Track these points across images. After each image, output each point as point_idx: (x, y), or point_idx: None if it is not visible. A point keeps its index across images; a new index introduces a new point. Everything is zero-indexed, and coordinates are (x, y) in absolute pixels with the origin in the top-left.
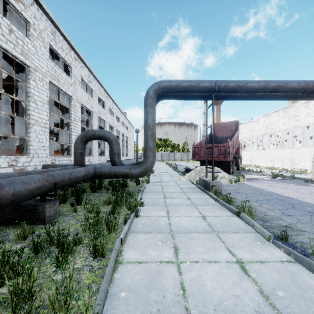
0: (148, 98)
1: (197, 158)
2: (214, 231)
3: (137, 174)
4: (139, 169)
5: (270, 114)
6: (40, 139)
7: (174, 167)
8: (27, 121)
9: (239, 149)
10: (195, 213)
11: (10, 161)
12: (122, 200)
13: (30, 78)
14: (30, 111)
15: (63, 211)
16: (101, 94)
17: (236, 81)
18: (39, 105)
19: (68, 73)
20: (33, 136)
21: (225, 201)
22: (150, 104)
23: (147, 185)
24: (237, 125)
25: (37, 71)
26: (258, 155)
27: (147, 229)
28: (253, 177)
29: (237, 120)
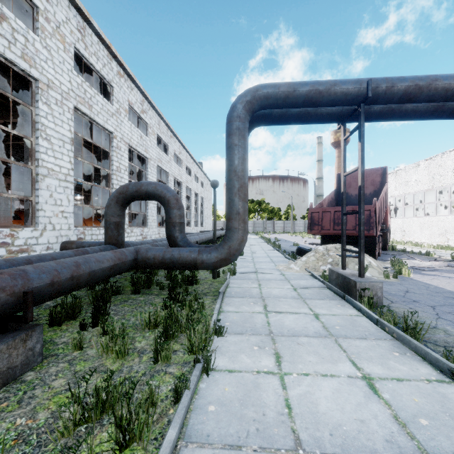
0: (233, 119)
1: (317, 230)
2: (426, 453)
3: (212, 264)
4: (217, 253)
5: (440, 155)
6: (57, 199)
7: (276, 244)
8: (34, 170)
9: (386, 215)
10: (342, 363)
11: (1, 236)
12: (179, 323)
13: (39, 99)
14: (39, 154)
15: (59, 345)
16: (162, 132)
17: (412, 78)
18: (56, 144)
19: (108, 97)
20: (44, 195)
21: (401, 329)
22: (238, 131)
23: (232, 278)
24: (384, 174)
25: (51, 88)
26: (417, 225)
27: (230, 428)
28: (420, 264)
29: (384, 167)
